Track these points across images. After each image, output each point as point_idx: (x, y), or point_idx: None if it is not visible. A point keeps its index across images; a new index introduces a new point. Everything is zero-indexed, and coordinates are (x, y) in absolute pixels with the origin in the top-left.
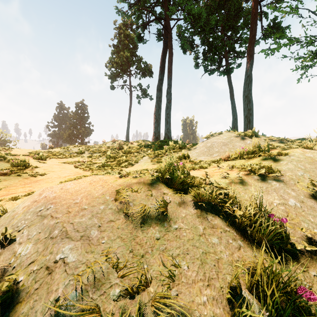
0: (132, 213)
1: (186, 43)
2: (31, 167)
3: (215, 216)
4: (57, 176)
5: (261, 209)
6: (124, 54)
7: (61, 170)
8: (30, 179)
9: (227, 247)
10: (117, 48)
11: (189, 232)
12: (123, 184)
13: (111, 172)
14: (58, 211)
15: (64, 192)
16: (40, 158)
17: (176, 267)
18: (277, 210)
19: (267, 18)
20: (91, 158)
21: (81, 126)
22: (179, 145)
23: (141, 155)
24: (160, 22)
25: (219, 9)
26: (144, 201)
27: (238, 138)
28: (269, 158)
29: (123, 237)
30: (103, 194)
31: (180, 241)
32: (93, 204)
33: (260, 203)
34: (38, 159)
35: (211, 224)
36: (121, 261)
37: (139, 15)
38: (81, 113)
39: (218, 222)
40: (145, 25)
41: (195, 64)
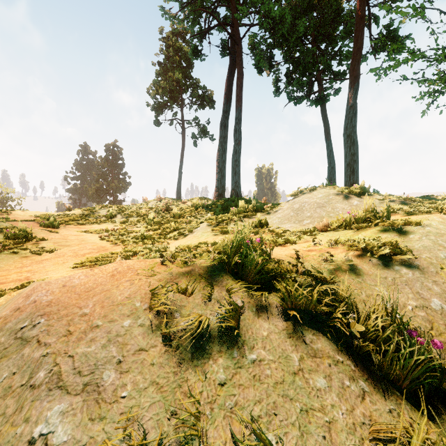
0: (178, 332)
1: (262, 59)
2: (35, 239)
3: (317, 334)
4: (73, 253)
5: (394, 323)
6: (173, 75)
7: (79, 243)
8: (32, 258)
9: (342, 395)
10: (164, 67)
11: (276, 368)
12: (165, 277)
13: (152, 247)
14: (51, 331)
15: (66, 293)
16: (51, 225)
17: (256, 445)
18: (414, 318)
19: (378, 23)
20: (125, 224)
21: (114, 177)
22: (253, 206)
23: (198, 221)
24: (225, 28)
25: (310, 10)
26: (199, 308)
27: (340, 197)
28: (391, 229)
29: (161, 384)
30: (131, 297)
31: (260, 387)
32: (112, 318)
33: (392, 312)
34: (47, 227)
35: (312, 349)
36: (153, 439)
37: (195, 19)
38: (114, 159)
39: (323, 345)
40: (204, 33)
41: (275, 89)
